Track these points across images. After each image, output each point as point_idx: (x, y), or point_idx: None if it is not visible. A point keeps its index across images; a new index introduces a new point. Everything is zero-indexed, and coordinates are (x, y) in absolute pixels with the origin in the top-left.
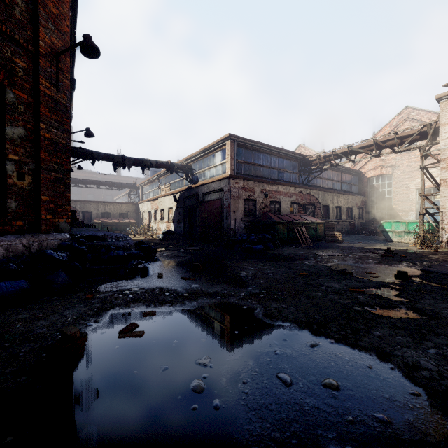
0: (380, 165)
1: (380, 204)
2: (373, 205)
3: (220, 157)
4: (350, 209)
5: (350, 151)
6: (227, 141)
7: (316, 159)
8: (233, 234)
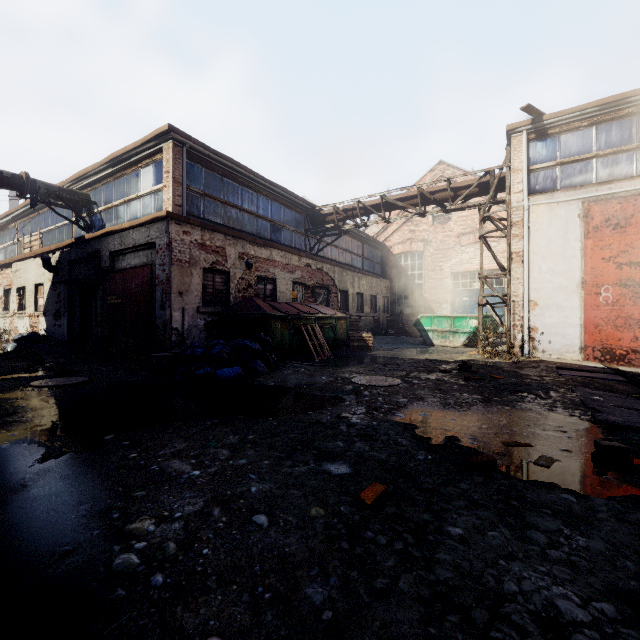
0: (410, 238)
1: (409, 292)
2: (401, 293)
3: (150, 177)
4: (374, 298)
5: (383, 204)
6: (166, 141)
7: (332, 212)
8: (178, 340)
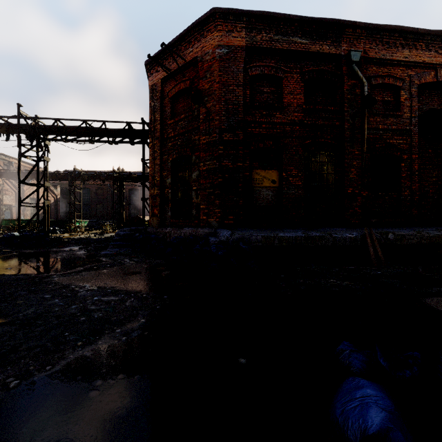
0: None
1: None
2: None
3: None
4: None
5: None
6: None
7: None
8: None
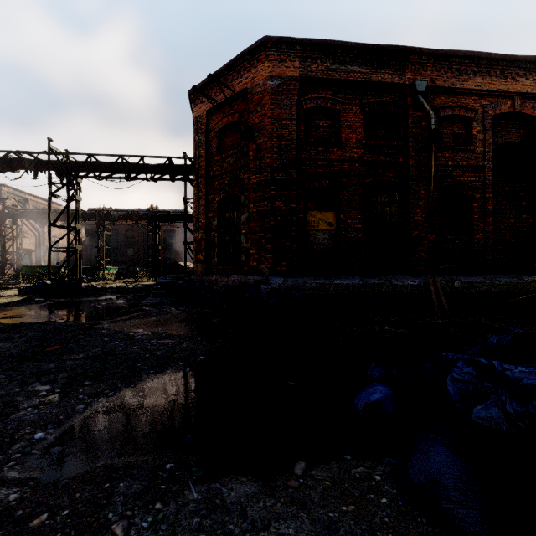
0: None
1: None
2: None
3: None
4: None
5: None
6: None
7: None
8: None
